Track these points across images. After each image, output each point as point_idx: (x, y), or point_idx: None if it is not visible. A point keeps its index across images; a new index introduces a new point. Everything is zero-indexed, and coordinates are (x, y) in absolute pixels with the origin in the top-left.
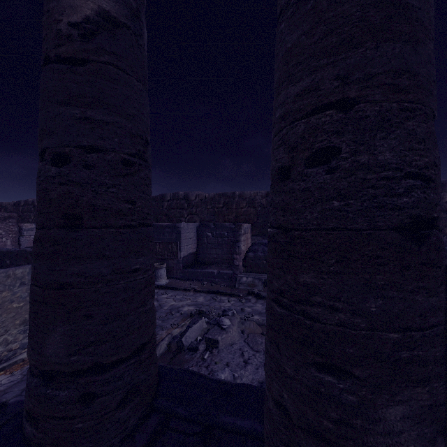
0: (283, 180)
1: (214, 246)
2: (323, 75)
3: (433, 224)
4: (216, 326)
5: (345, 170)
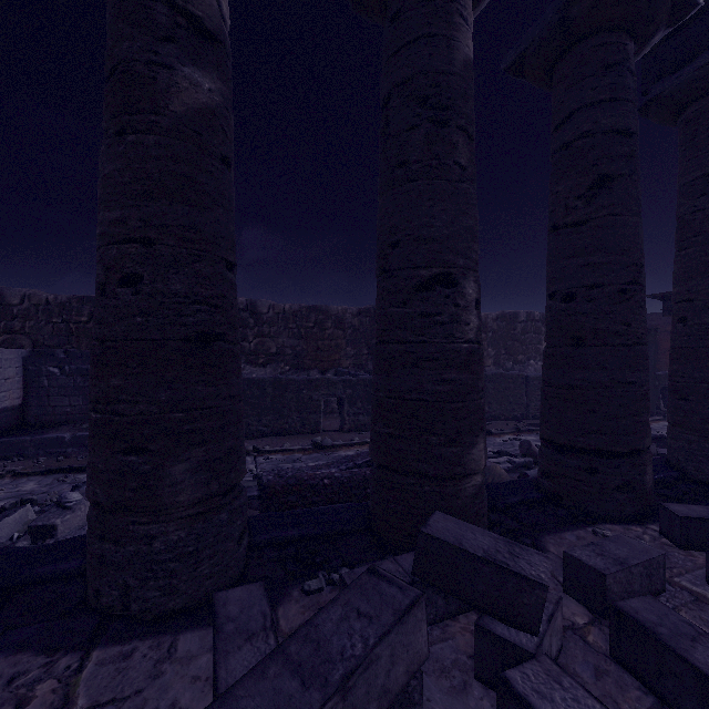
0: (102, 295)
1: (67, 392)
2: (130, 213)
3: (223, 338)
4: (54, 508)
5: (147, 294)
